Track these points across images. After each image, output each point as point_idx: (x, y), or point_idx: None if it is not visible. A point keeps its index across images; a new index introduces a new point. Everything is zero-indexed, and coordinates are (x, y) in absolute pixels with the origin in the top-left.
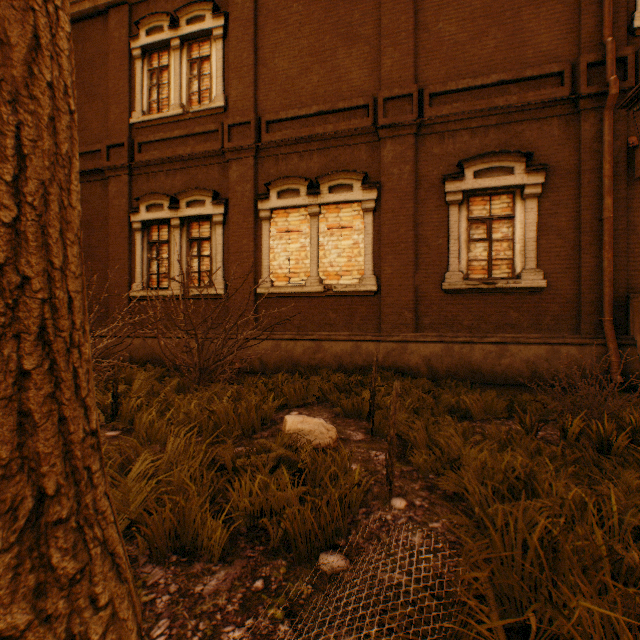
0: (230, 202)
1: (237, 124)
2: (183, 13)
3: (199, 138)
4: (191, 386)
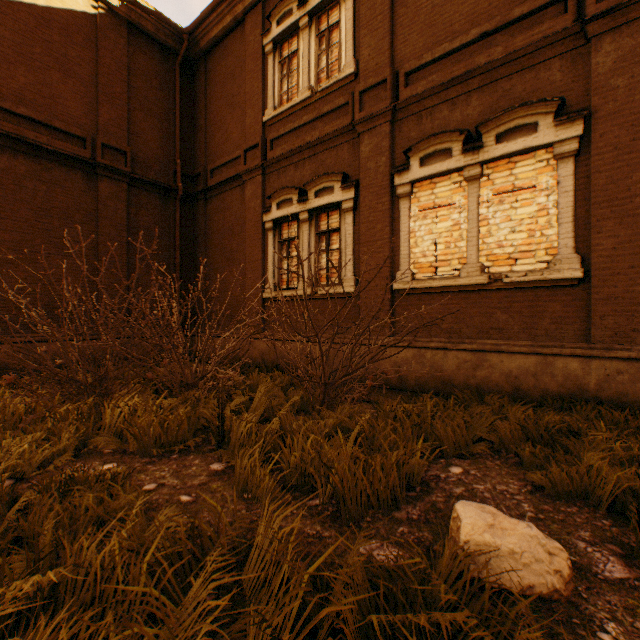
0: (361, 183)
1: (369, 88)
2: None
3: (327, 118)
4: (315, 402)
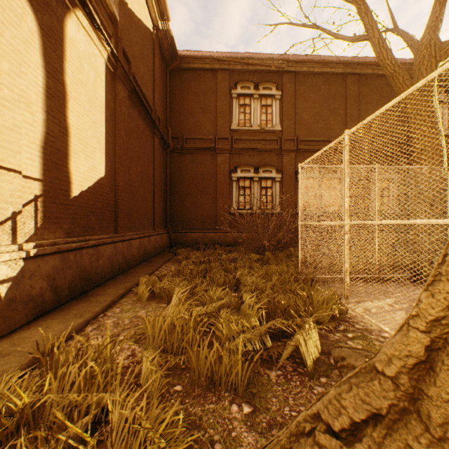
0: (283, 172)
1: (287, 139)
2: (261, 84)
3: (266, 141)
4: None
